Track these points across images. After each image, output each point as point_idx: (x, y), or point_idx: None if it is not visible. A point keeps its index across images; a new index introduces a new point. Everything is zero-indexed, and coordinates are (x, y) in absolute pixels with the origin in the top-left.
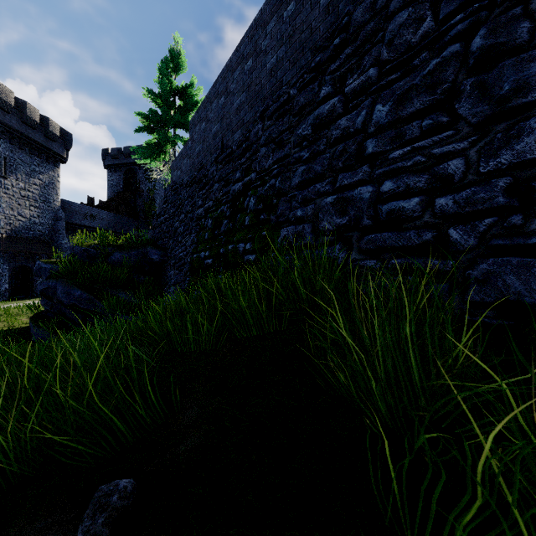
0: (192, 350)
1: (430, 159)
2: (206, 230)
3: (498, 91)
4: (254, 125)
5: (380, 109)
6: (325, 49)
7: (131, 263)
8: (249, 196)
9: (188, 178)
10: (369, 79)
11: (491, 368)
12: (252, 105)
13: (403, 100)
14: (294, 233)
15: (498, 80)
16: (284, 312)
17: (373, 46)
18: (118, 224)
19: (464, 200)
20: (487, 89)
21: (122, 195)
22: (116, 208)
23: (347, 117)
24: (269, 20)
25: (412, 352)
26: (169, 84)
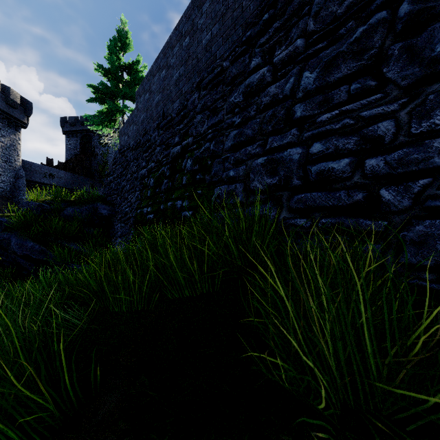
0: (124, 310)
1: (359, 121)
2: (148, 188)
3: (429, 53)
4: (191, 95)
5: (308, 75)
6: (255, 25)
7: (82, 217)
8: (187, 158)
9: (134, 143)
10: (297, 49)
11: (439, 340)
12: (189, 77)
13: (330, 66)
14: (227, 192)
15: (429, 43)
16: (217, 272)
17: (299, 19)
18: (75, 182)
19: (396, 161)
20: (417, 52)
21: (79, 157)
22: (73, 168)
23: (276, 85)
24: (204, 1)
25: (367, 334)
26: (118, 61)
